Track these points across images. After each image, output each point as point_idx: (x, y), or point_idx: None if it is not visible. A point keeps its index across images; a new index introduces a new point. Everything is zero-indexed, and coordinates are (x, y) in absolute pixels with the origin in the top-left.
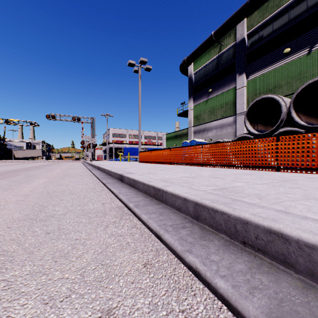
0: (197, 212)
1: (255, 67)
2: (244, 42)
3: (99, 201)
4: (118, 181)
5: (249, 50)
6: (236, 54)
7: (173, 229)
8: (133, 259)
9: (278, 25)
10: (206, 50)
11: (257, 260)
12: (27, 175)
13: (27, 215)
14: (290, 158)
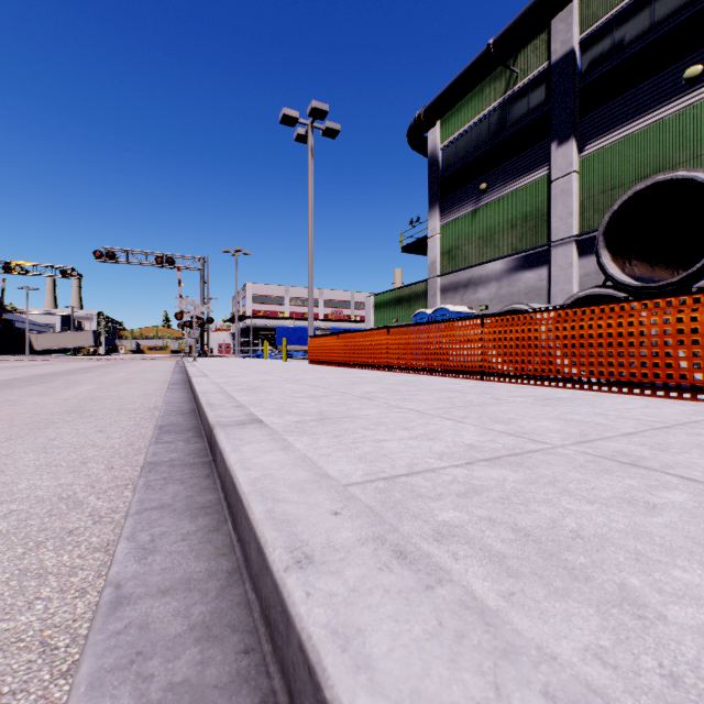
0: None
1: (601, 122)
2: (572, 60)
3: None
4: (205, 449)
5: (586, 81)
6: (552, 93)
7: None
8: None
9: (665, 8)
10: (475, 87)
11: None
12: None
13: None
14: None
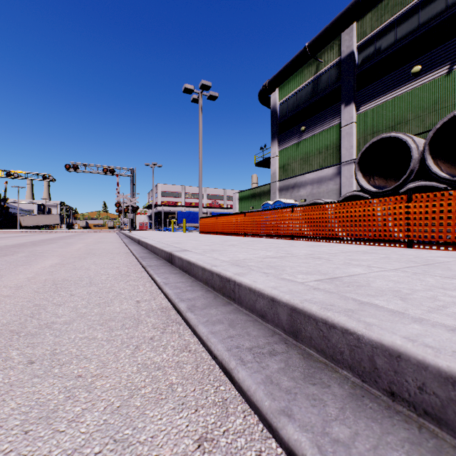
0: (295, 324)
1: (368, 94)
2: (352, 57)
3: (131, 298)
4: (166, 262)
5: (360, 70)
6: (341, 76)
7: (253, 358)
8: (177, 425)
9: (402, 31)
10: (298, 70)
11: (428, 439)
12: (30, 253)
13: (6, 325)
14: (429, 227)
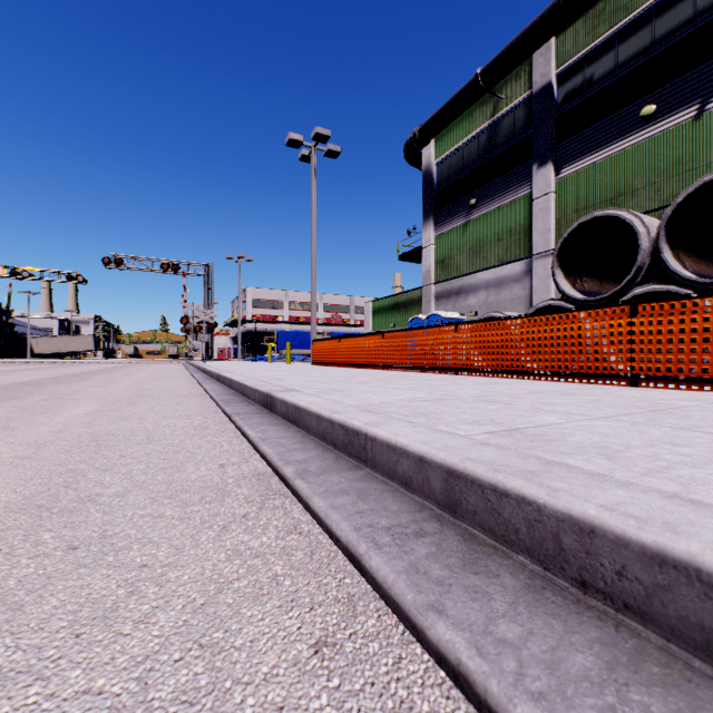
0: (453, 493)
1: (575, 149)
2: (550, 92)
3: (211, 461)
4: (261, 408)
5: (562, 111)
6: (533, 120)
7: (392, 541)
8: (286, 627)
9: (627, 52)
10: (465, 110)
11: (626, 639)
12: (52, 395)
13: (30, 498)
14: (664, 355)
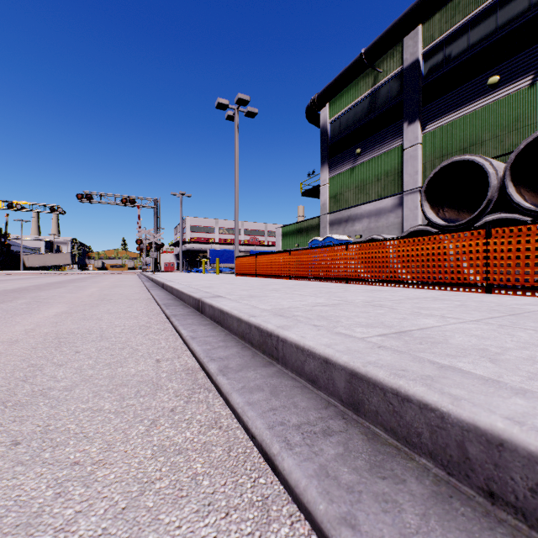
0: (356, 394)
1: (436, 110)
2: (417, 67)
3: (150, 356)
4: (194, 311)
5: (427, 81)
6: (404, 88)
7: (302, 440)
8: (201, 537)
9: (477, 35)
10: (352, 81)
11: None
12: (33, 299)
13: None
14: (513, 268)
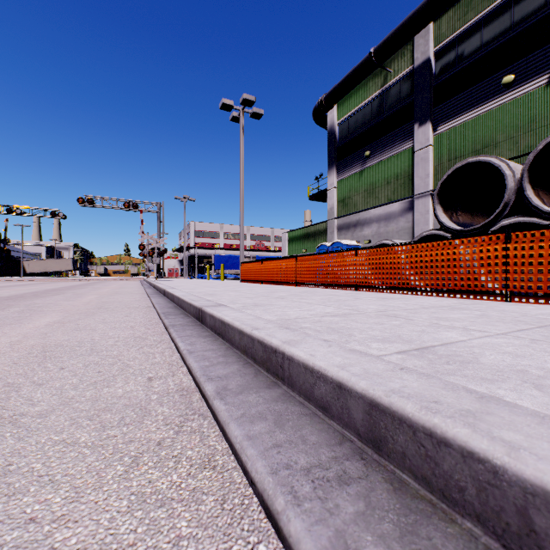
0: (377, 428)
1: (448, 111)
2: (428, 66)
3: (141, 374)
4: (195, 320)
5: (438, 81)
6: (415, 88)
7: (312, 491)
8: None
9: (491, 33)
10: (361, 81)
11: None
12: (27, 307)
13: None
14: (535, 275)
